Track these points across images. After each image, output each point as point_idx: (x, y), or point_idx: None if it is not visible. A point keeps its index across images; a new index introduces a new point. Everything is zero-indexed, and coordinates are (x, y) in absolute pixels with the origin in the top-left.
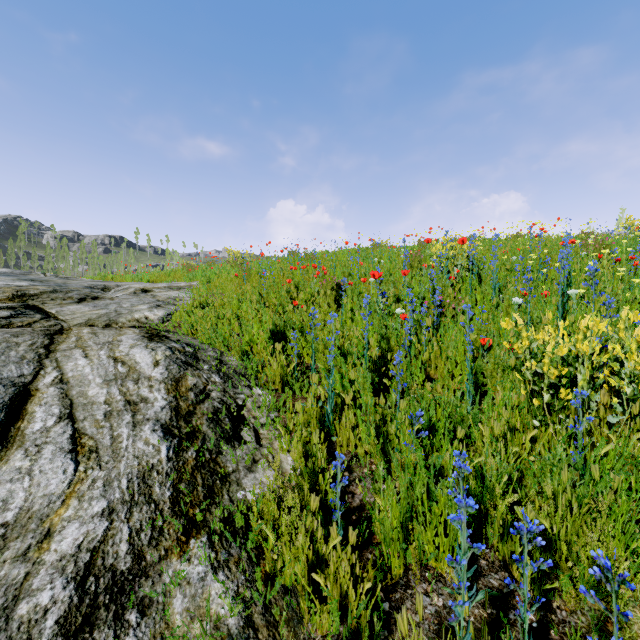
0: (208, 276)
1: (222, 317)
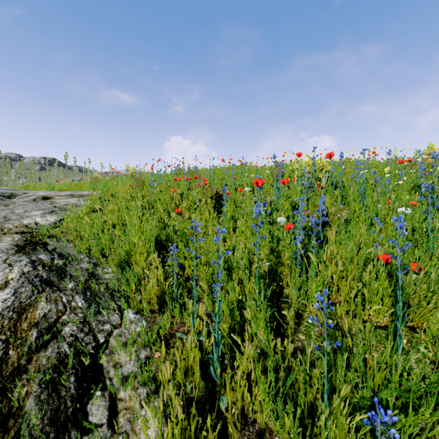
0: (108, 186)
1: (107, 223)
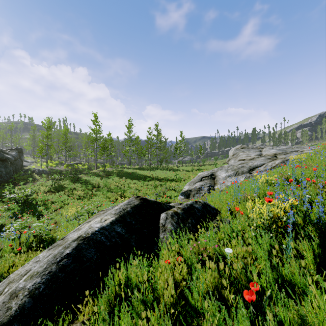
0: None
1: None
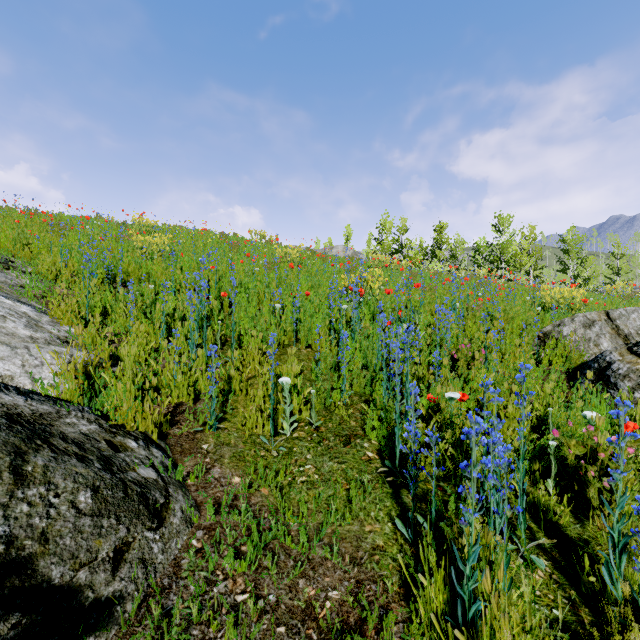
0: None
1: None
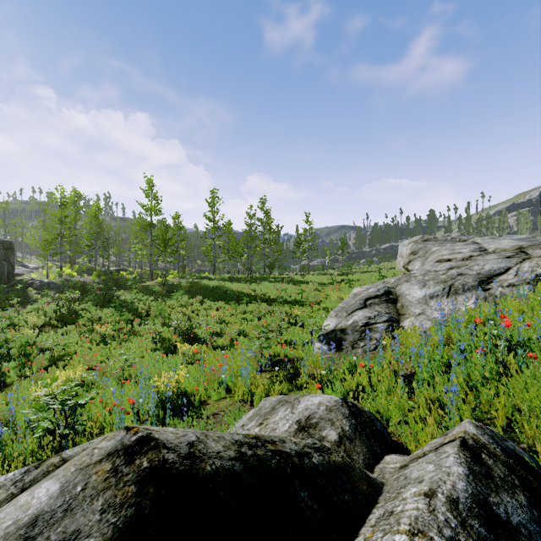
0: None
1: None
